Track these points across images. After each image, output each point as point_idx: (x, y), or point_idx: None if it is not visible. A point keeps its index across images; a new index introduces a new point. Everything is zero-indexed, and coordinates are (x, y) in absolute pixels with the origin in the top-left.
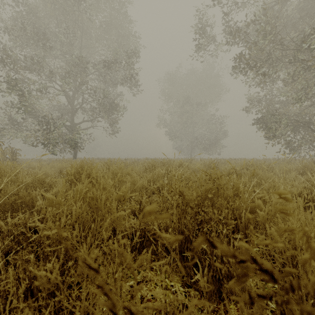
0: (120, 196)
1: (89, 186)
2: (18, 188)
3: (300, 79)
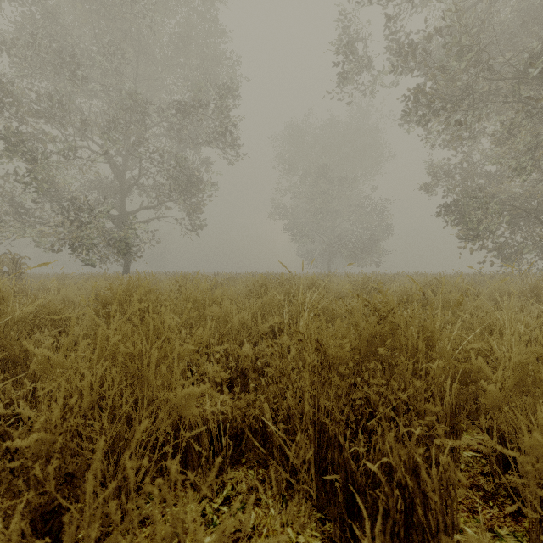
0: (191, 350)
1: (126, 330)
2: (6, 329)
3: (523, 133)
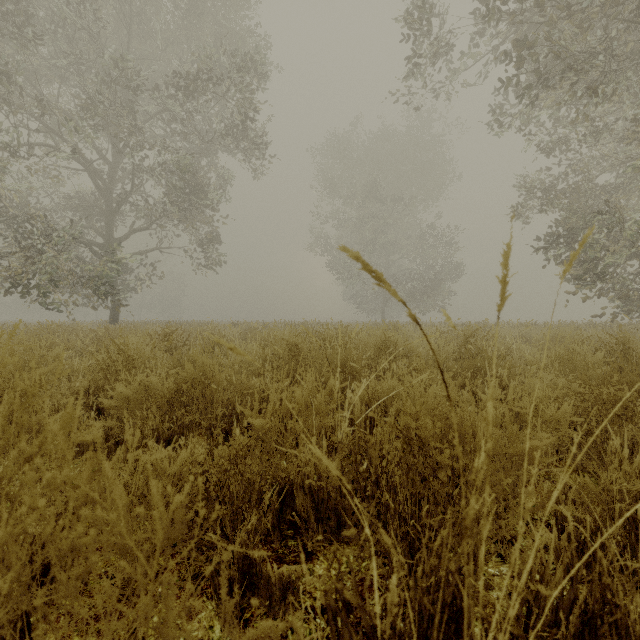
0: None
1: None
2: None
3: None
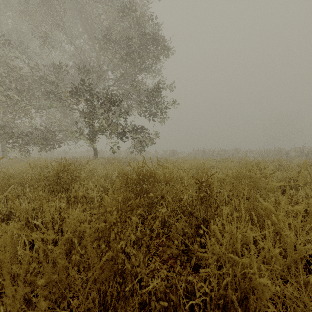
0: None
1: None
2: None
3: None
